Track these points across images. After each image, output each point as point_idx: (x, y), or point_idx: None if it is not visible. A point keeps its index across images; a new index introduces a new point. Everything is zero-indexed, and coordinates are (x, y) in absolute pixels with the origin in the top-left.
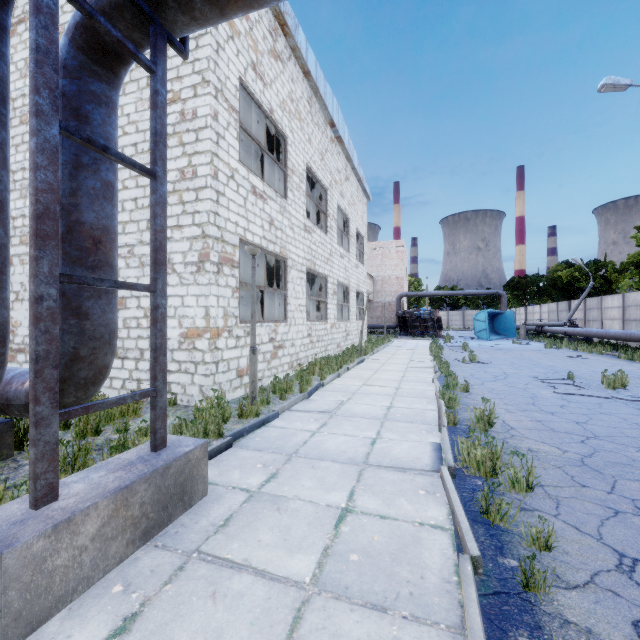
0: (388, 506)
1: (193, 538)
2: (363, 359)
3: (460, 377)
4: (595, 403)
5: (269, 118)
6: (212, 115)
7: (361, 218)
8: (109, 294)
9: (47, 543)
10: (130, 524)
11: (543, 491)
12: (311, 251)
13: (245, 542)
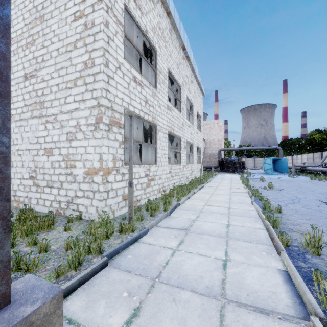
0: None
1: None
2: (202, 186)
3: (268, 200)
4: None
5: (145, 35)
6: (104, 23)
7: (199, 105)
8: None
9: None
10: None
11: None
12: (171, 122)
13: None
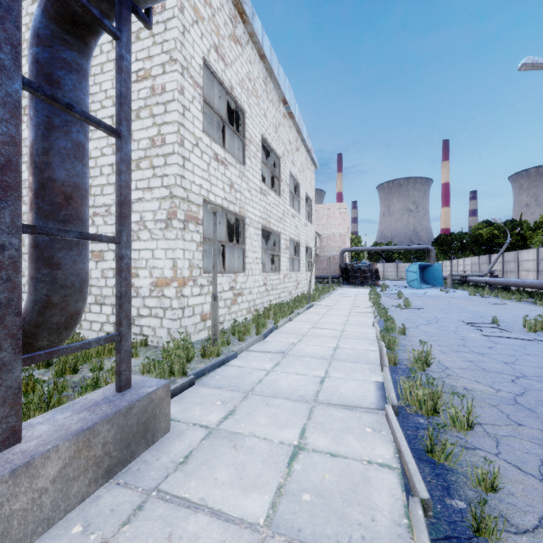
0: (337, 444)
1: (153, 475)
2: (311, 305)
3: (397, 321)
4: (520, 345)
5: (229, 94)
6: (179, 89)
7: (309, 183)
8: (80, 246)
9: (4, 488)
10: (92, 464)
11: (482, 429)
12: (266, 211)
13: (202, 480)
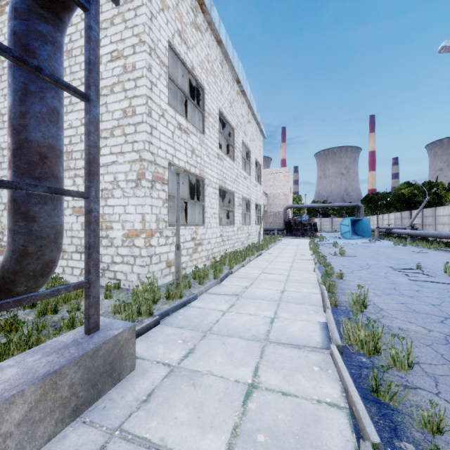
0: (288, 382)
1: (118, 414)
2: (261, 253)
3: (334, 267)
4: (443, 288)
5: (191, 73)
6: (147, 67)
7: (259, 151)
8: (54, 201)
9: None
10: (59, 404)
11: (420, 369)
12: (222, 173)
13: (163, 420)
